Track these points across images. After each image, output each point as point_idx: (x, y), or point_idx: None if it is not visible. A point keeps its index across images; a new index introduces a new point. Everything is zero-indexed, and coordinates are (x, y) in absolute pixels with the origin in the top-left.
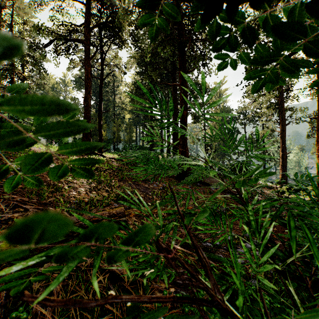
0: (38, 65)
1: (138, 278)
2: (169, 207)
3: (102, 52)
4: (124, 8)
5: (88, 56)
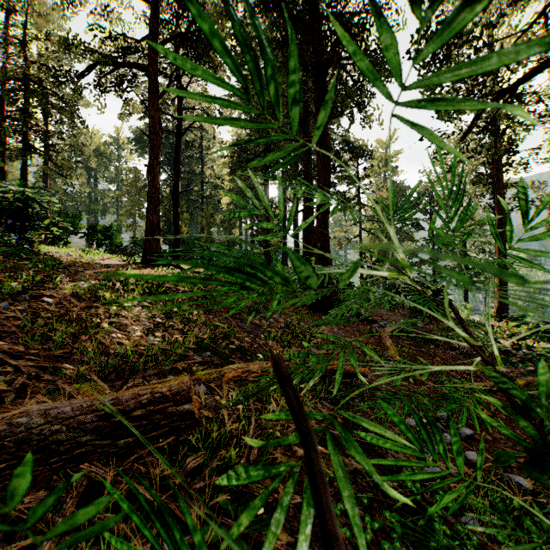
0: (70, 110)
1: (231, 522)
2: (294, 383)
3: (180, 87)
4: (218, 4)
5: (155, 93)
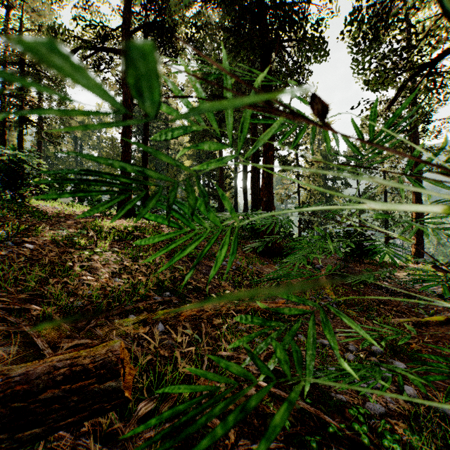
0: (58, 89)
1: None
2: (247, 362)
3: None
4: None
5: None
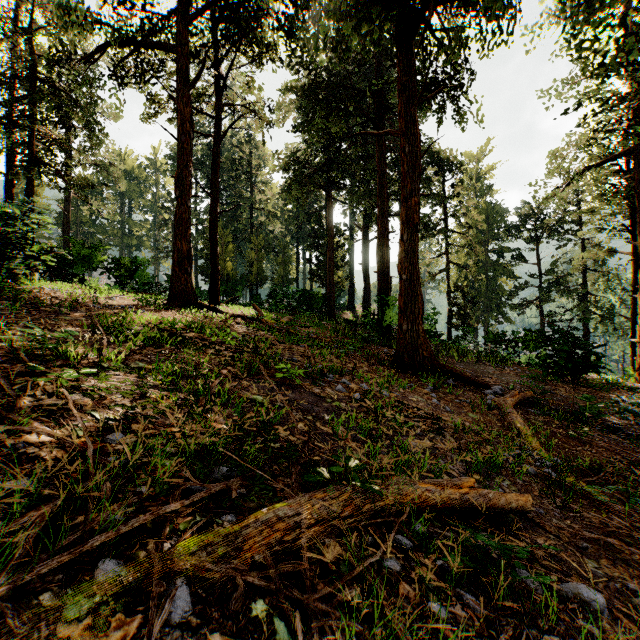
0: (86, 115)
1: None
2: None
3: (218, 77)
4: None
5: (185, 83)
